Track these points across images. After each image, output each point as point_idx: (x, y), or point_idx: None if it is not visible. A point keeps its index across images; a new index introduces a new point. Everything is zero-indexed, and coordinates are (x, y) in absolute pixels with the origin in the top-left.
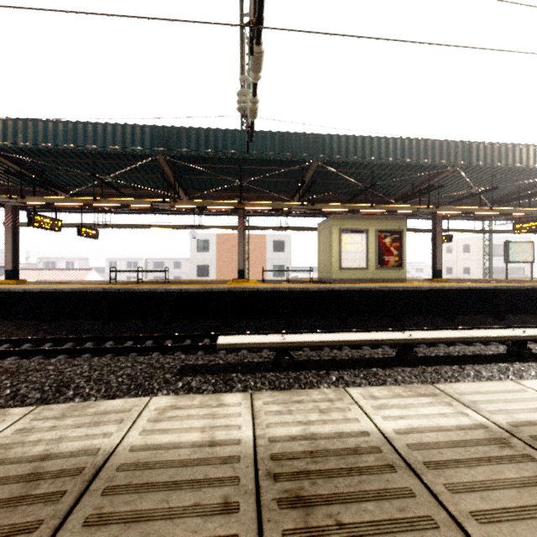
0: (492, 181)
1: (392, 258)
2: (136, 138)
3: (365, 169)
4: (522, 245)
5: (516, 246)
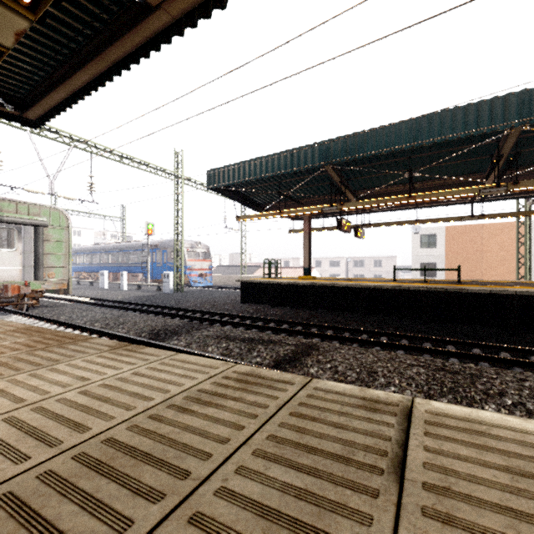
0: None
1: None
2: (496, 112)
3: None
4: None
5: None
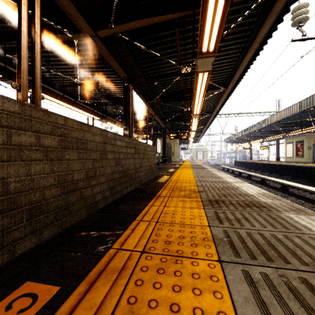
0: None
1: (300, 153)
2: (236, 135)
3: (270, 126)
4: None
5: None
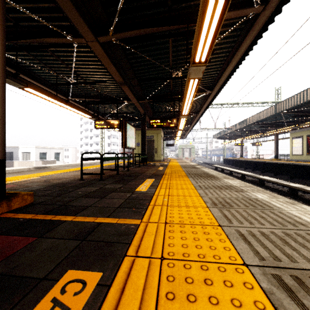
0: None
1: None
2: (229, 129)
3: (274, 117)
4: None
5: None
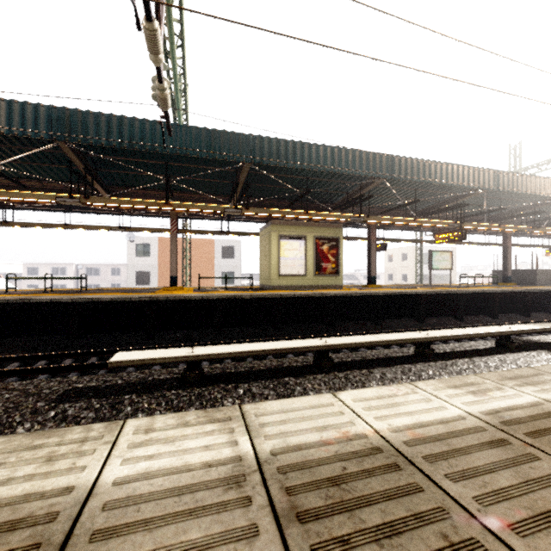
0: (416, 194)
1: (329, 265)
2: (27, 118)
3: (300, 175)
4: (443, 254)
5: (438, 255)
